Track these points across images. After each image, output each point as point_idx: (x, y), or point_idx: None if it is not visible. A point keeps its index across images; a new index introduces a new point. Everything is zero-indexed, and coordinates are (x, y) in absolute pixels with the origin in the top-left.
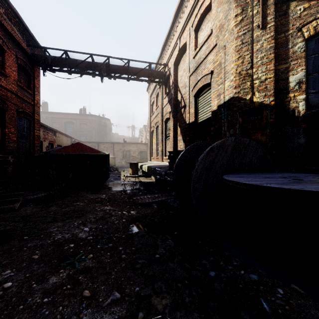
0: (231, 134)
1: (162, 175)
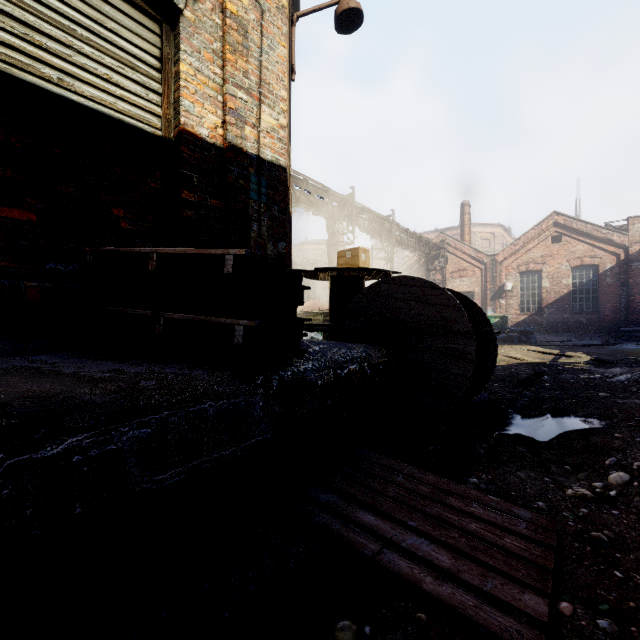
0: (281, 252)
1: (230, 434)
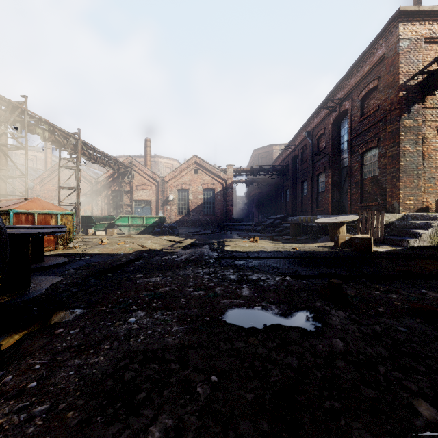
0: None
1: None
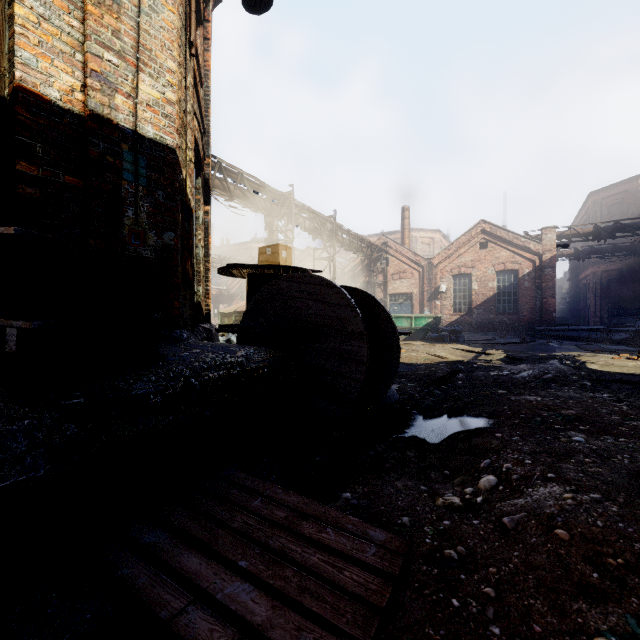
0: (167, 244)
1: None
